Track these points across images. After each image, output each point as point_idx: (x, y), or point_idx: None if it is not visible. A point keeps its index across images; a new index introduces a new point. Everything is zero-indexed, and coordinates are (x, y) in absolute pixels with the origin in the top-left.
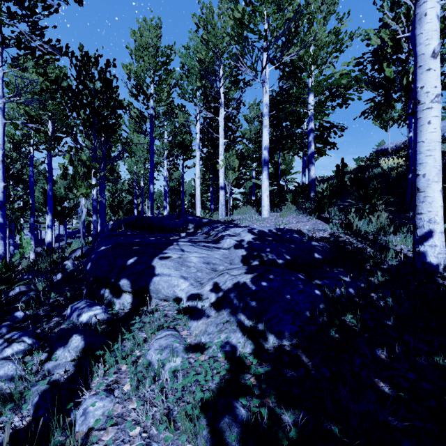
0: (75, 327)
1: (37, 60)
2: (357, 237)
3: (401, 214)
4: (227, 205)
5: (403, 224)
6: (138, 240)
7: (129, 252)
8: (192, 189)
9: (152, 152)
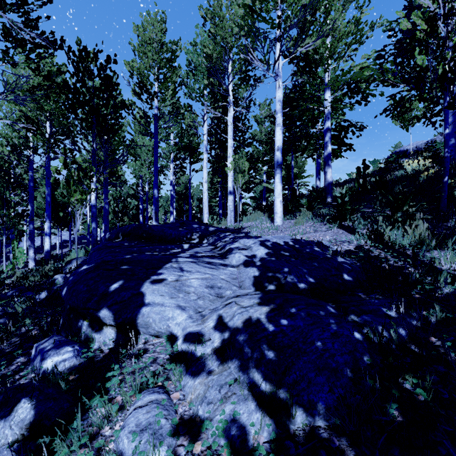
0: (30, 384)
1: (28, 53)
2: (390, 251)
3: (439, 224)
4: (236, 210)
5: (448, 236)
6: (129, 257)
7: (114, 274)
8: (200, 194)
9: (156, 155)
